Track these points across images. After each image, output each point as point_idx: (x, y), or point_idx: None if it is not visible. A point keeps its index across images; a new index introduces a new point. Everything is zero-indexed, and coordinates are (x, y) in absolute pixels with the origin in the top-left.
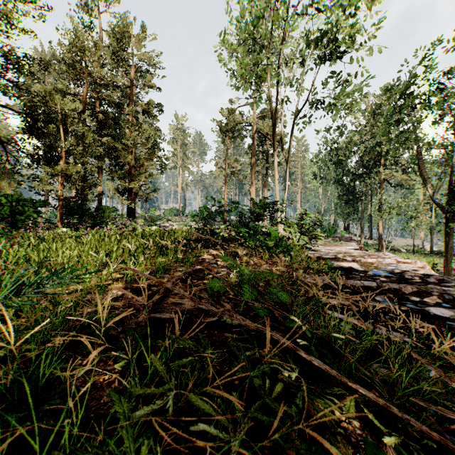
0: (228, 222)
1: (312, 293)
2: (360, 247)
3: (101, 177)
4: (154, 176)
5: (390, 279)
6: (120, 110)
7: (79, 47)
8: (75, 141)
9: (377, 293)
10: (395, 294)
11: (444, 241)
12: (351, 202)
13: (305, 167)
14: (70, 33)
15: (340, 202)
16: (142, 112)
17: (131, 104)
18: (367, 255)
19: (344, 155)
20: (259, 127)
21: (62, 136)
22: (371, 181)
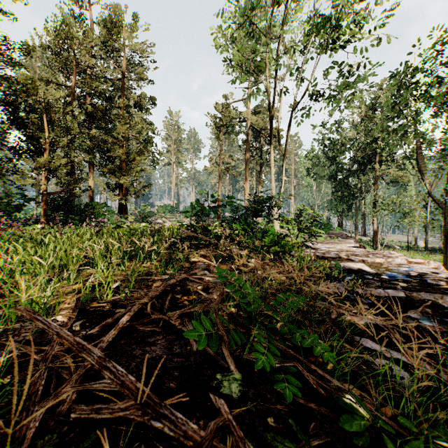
0: (222, 218)
1: (335, 313)
2: (360, 244)
3: (92, 172)
4: (146, 171)
5: (411, 284)
6: (111, 104)
7: (66, 35)
8: (60, 133)
9: (408, 307)
10: (432, 308)
11: (443, 238)
12: (345, 199)
13: (299, 164)
14: (57, 21)
15: (335, 199)
16: (134, 105)
17: (122, 97)
18: (371, 254)
19: (338, 151)
20: (253, 123)
21: (46, 127)
22: (365, 178)
